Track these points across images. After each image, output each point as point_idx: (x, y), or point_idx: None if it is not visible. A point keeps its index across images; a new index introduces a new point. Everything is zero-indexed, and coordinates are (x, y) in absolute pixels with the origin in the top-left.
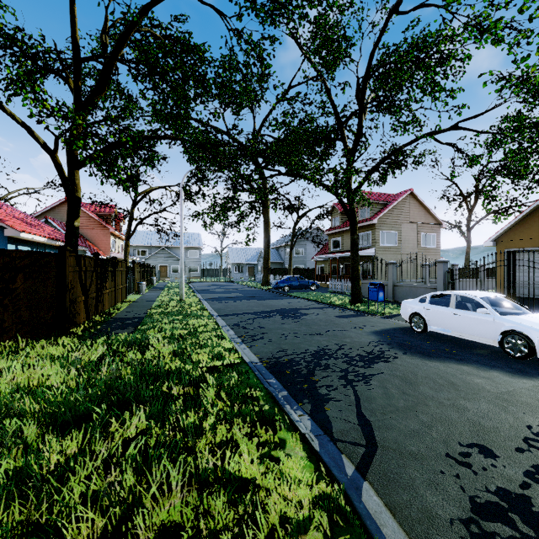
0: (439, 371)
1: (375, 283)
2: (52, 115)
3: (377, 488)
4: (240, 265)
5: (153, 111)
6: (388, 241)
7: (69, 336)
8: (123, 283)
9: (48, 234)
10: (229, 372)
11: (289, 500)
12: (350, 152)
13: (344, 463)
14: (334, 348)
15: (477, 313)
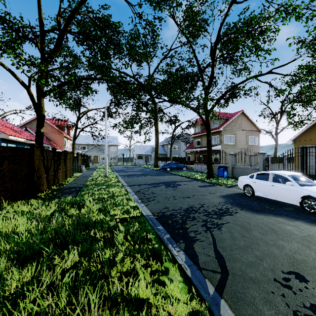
0: (264, 221)
1: (221, 166)
2: (26, 64)
3: (230, 304)
4: (141, 155)
5: (88, 62)
6: (229, 141)
7: (36, 198)
8: (71, 166)
9: (26, 137)
10: (133, 222)
11: (171, 315)
12: (207, 88)
13: (207, 285)
14: (198, 206)
15: (285, 185)
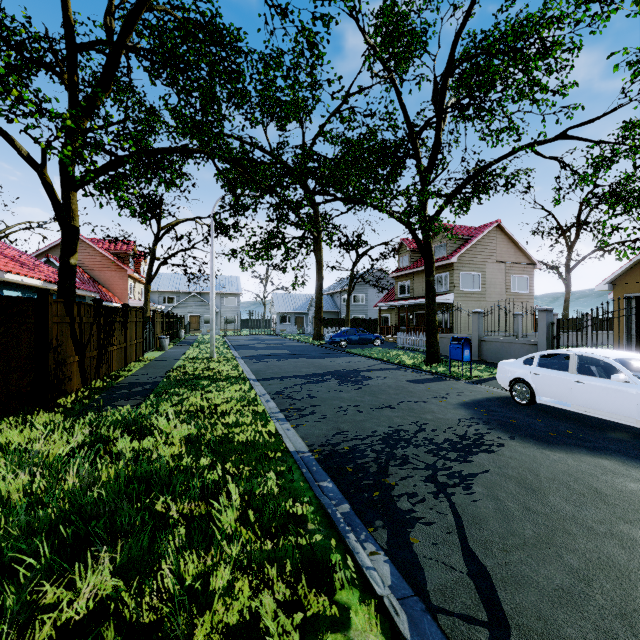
0: (569, 469)
1: (458, 338)
2: (32, 114)
3: None
4: (287, 315)
5: (172, 115)
6: (470, 285)
7: (52, 410)
8: (138, 337)
9: (45, 276)
10: (264, 470)
11: None
12: (425, 171)
13: None
14: (412, 429)
15: (610, 381)
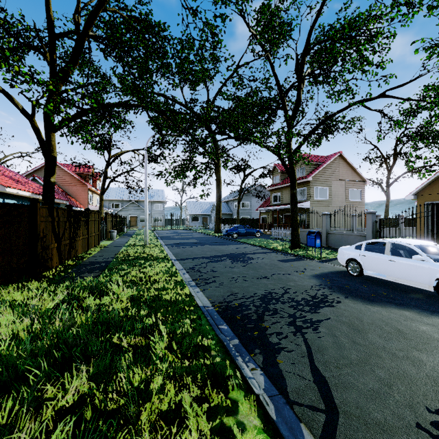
0: (383, 317)
1: (312, 231)
2: (26, 82)
3: None
4: (196, 216)
5: (119, 81)
6: (321, 195)
7: (40, 280)
8: (96, 231)
9: (32, 189)
10: (182, 318)
11: None
12: (290, 119)
13: (305, 437)
14: (280, 291)
15: (412, 260)
